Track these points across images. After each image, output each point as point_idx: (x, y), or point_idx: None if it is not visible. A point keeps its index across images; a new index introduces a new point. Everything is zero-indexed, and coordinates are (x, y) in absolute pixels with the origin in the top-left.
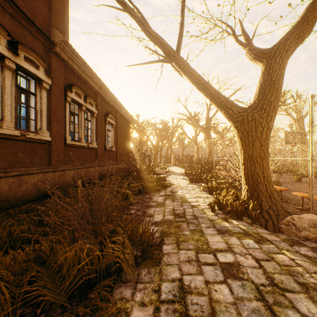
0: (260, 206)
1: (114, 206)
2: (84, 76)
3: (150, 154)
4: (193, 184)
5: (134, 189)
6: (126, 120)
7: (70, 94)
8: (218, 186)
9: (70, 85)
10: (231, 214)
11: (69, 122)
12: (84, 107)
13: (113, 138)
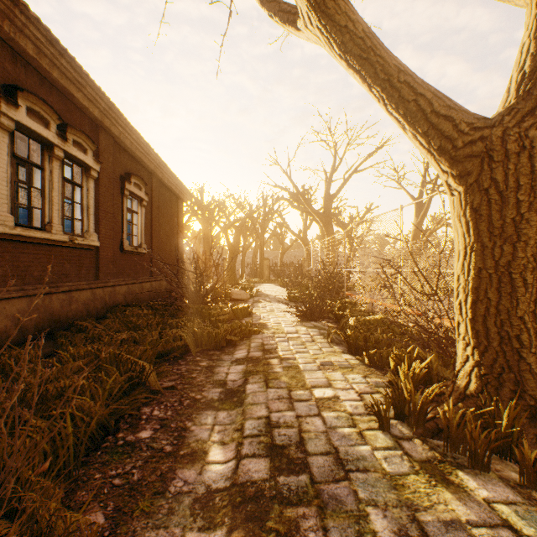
0: (534, 420)
1: (10, 488)
2: (57, 76)
3: (224, 261)
4: (309, 323)
5: (173, 345)
6: (174, 195)
7: (11, 110)
8: (370, 335)
9: (10, 88)
10: (444, 445)
11: (11, 181)
12: (59, 150)
13: (143, 228)
